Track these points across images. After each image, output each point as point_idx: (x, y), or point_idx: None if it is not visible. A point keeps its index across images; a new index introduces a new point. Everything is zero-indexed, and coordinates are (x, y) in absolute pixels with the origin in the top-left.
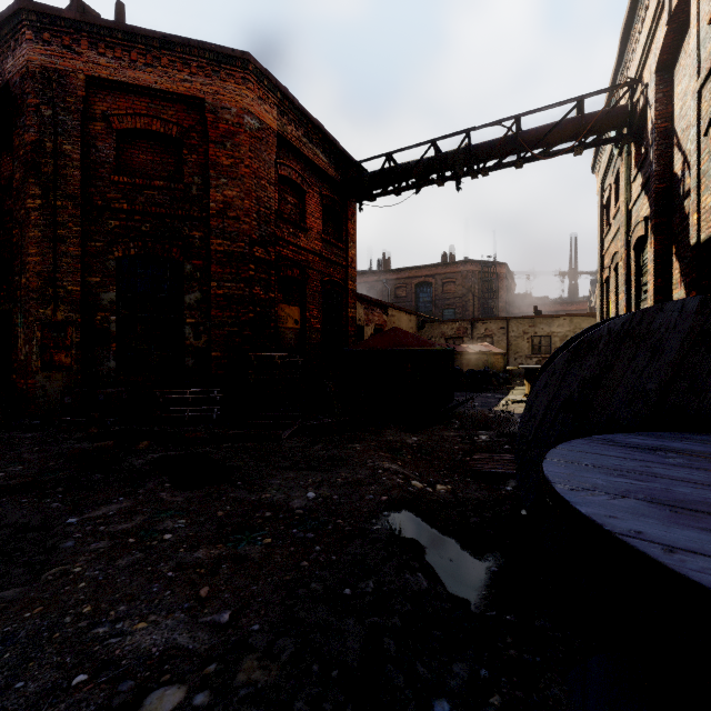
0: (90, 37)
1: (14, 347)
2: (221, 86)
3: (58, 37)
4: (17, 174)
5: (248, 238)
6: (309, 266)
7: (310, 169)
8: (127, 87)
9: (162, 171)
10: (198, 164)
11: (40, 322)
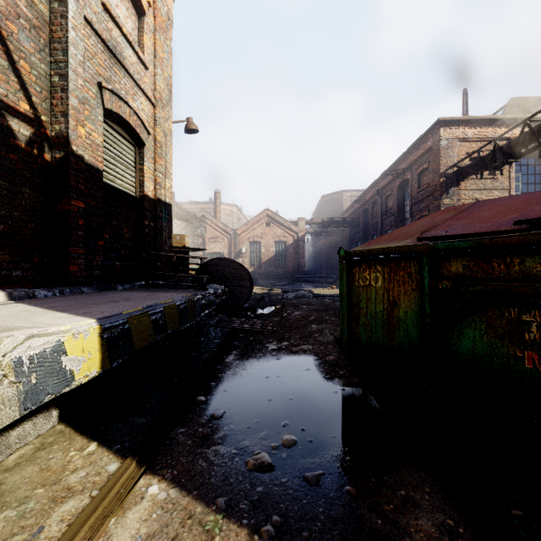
0: None
1: None
2: None
3: None
4: None
5: None
6: None
7: None
8: None
9: None
10: None
11: None
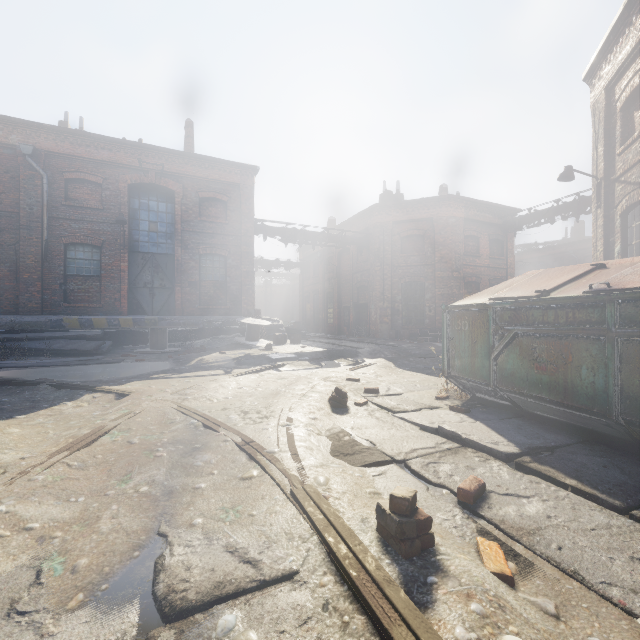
0: (394, 208)
1: (370, 316)
2: (439, 210)
3: (384, 211)
4: (371, 258)
5: (450, 269)
6: (481, 274)
7: (482, 225)
8: (405, 221)
9: (416, 248)
10: (430, 243)
11: (379, 308)
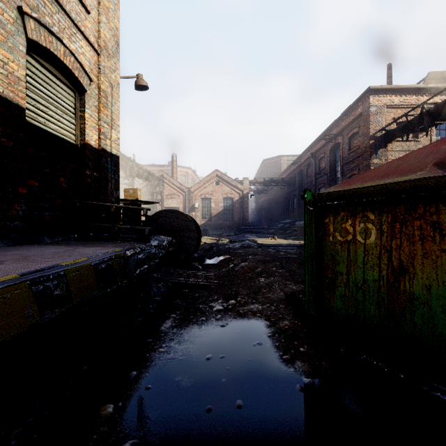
0: None
1: None
2: None
3: None
4: None
5: None
6: None
7: None
8: None
9: None
10: None
11: None
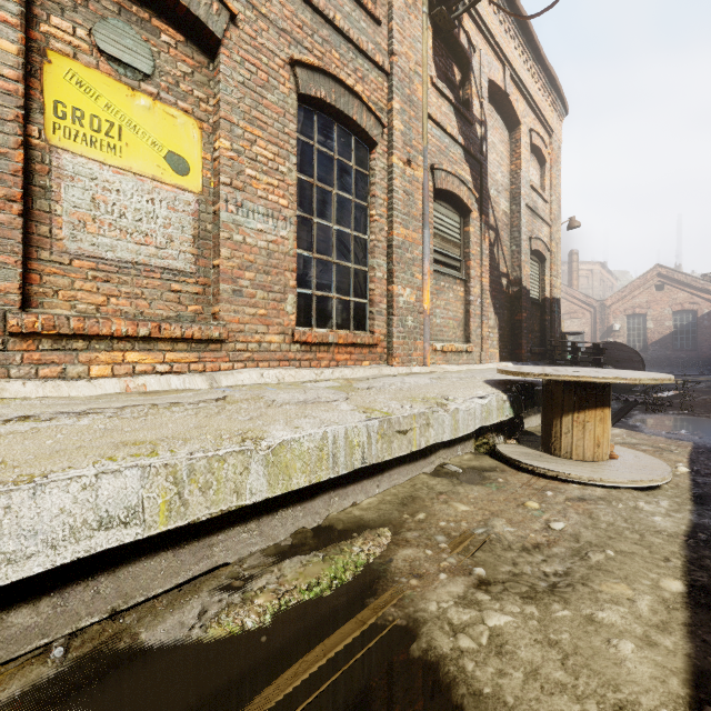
0: None
1: None
2: None
3: None
4: None
5: None
6: None
7: None
8: None
9: None
10: None
11: None
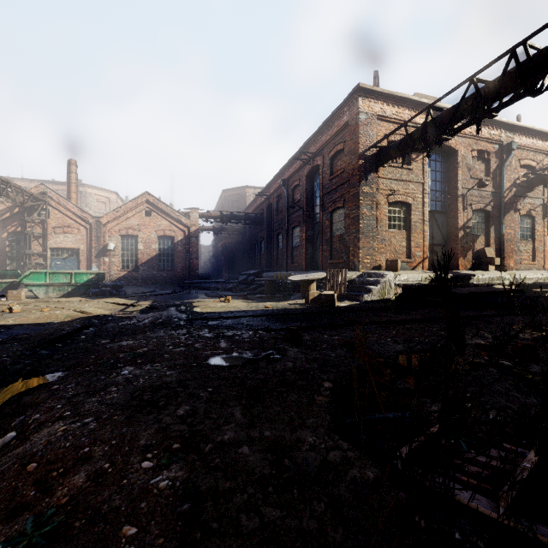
0: None
1: None
2: None
3: None
4: None
5: None
6: None
7: None
8: None
9: None
10: None
11: None
